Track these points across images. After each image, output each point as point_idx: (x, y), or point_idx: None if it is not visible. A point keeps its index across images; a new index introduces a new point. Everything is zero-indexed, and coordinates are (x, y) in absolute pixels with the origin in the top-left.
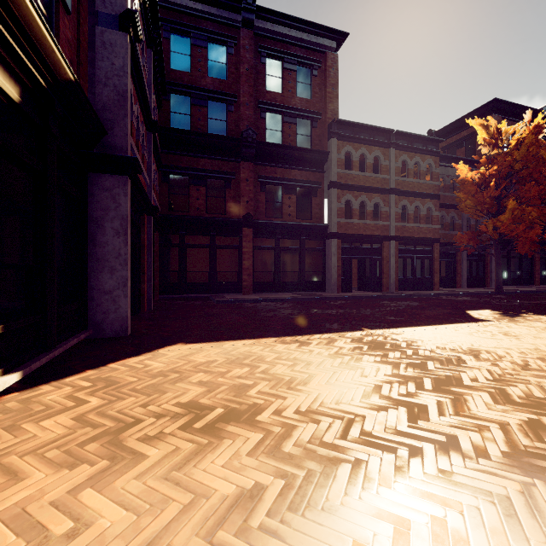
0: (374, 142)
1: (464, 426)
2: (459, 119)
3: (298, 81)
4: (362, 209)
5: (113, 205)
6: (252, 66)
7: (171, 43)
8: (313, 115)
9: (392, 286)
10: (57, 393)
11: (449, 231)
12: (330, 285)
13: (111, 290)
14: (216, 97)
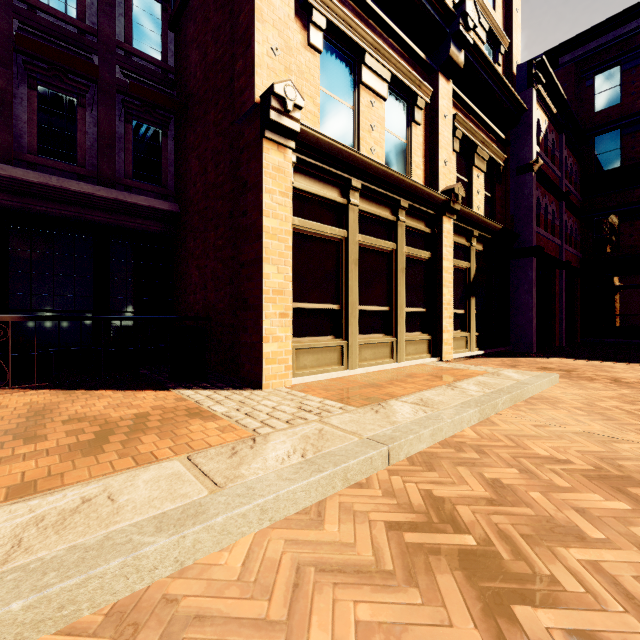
0: None
1: None
2: None
3: None
4: None
5: (524, 275)
6: None
7: (594, 87)
8: None
9: None
10: (496, 359)
11: None
12: None
13: (522, 325)
14: None
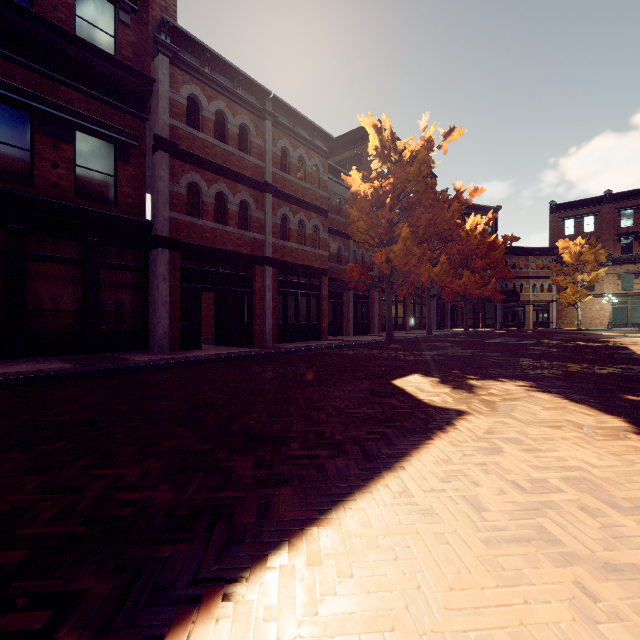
0: (241, 99)
1: None
2: (343, 136)
3: None
4: (220, 206)
5: None
6: None
7: None
8: None
9: (269, 336)
10: None
11: (336, 264)
12: (156, 338)
13: None
14: None
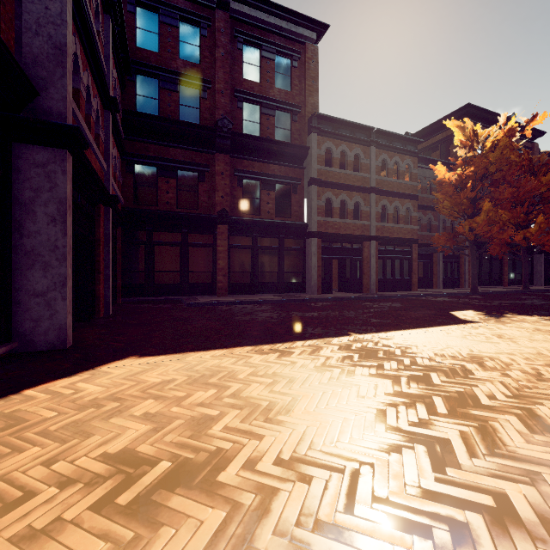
0: (355, 139)
1: (509, 475)
2: (434, 123)
3: (277, 71)
4: (342, 208)
5: (48, 185)
6: (228, 52)
7: (136, 19)
8: (293, 108)
9: (373, 287)
10: None
11: (426, 232)
12: (310, 286)
13: (44, 291)
14: (188, 82)
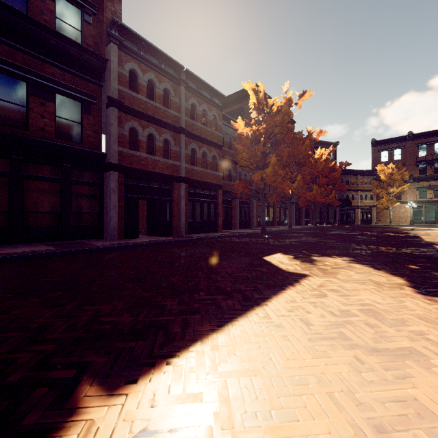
0: (164, 71)
1: None
2: (232, 95)
3: None
4: (150, 143)
5: None
6: None
7: None
8: (84, 3)
9: (183, 229)
10: None
11: (227, 181)
12: (109, 230)
13: None
14: None
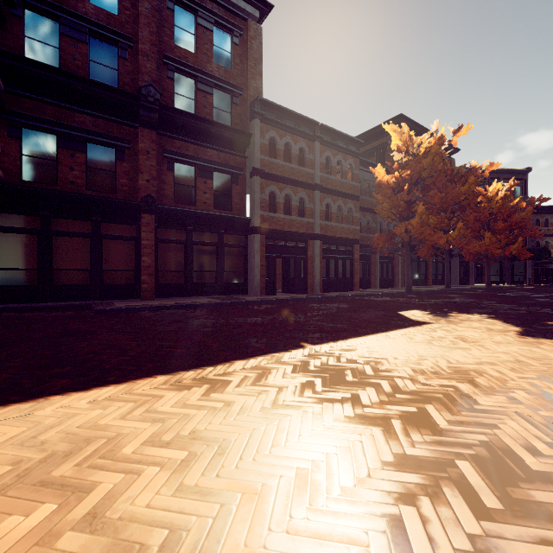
0: (300, 132)
1: None
2: (371, 130)
3: (215, 44)
4: (287, 203)
5: None
6: (156, 8)
7: None
8: (233, 89)
9: (317, 287)
10: None
11: (365, 234)
12: (253, 287)
13: None
14: (101, 33)
